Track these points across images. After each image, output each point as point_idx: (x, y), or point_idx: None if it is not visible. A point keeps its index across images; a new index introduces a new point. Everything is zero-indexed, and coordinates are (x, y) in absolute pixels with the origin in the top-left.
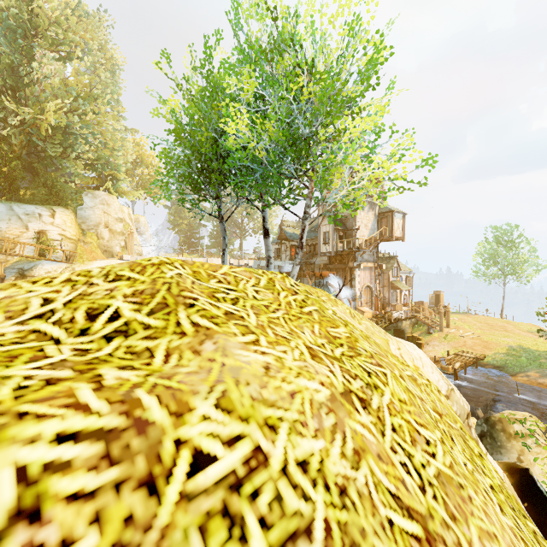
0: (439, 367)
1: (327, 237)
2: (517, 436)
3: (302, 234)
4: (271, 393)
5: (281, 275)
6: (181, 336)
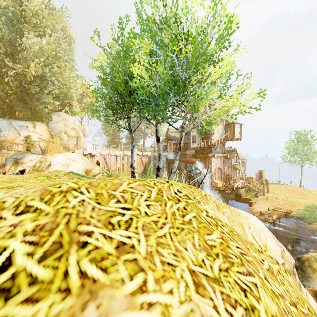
0: (263, 218)
1: (195, 138)
2: None
3: (180, 141)
4: None
5: (167, 184)
6: (65, 295)
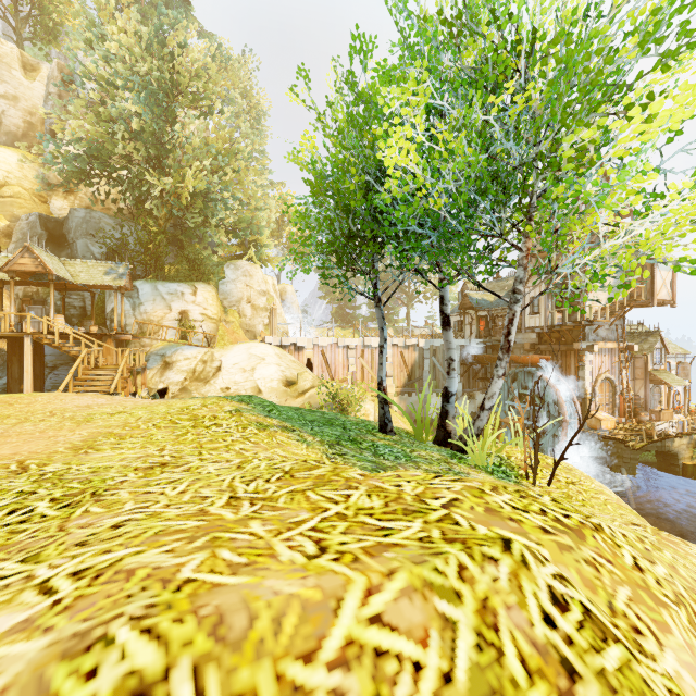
0: None
1: (536, 304)
2: None
3: (508, 327)
4: None
5: (508, 562)
6: None
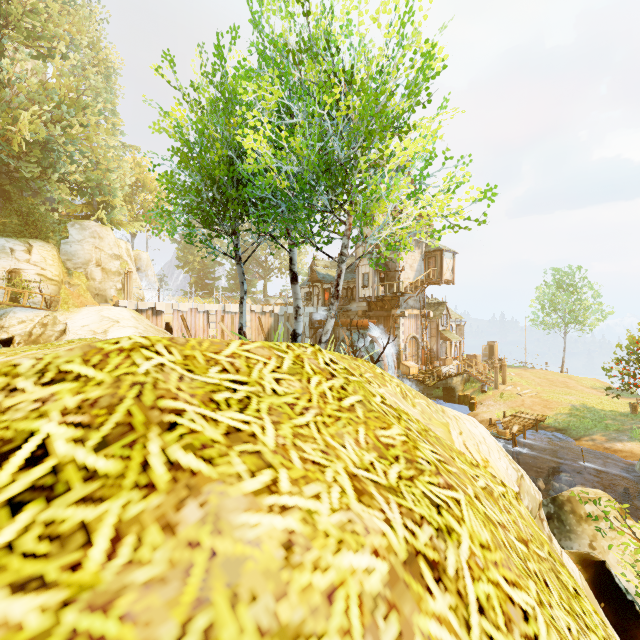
0: (495, 431)
1: (367, 279)
2: (589, 518)
3: (337, 280)
4: (294, 606)
5: (312, 349)
6: (146, 492)
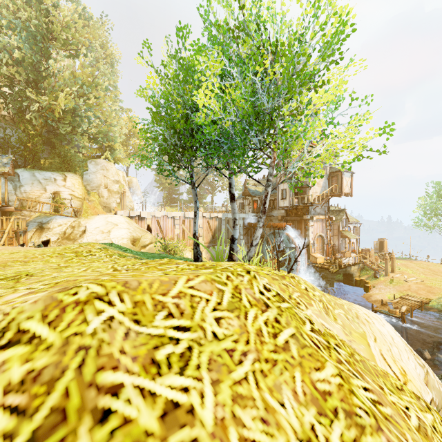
0: (387, 310)
1: (284, 193)
2: None
3: (265, 200)
4: None
5: (248, 276)
6: None
